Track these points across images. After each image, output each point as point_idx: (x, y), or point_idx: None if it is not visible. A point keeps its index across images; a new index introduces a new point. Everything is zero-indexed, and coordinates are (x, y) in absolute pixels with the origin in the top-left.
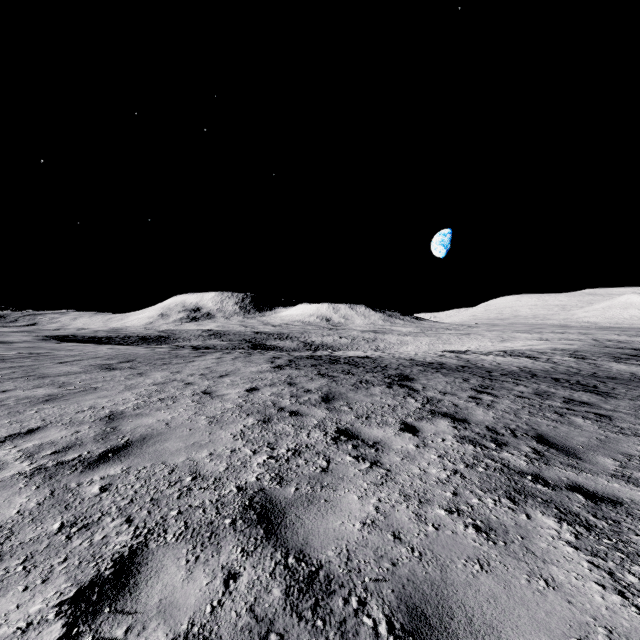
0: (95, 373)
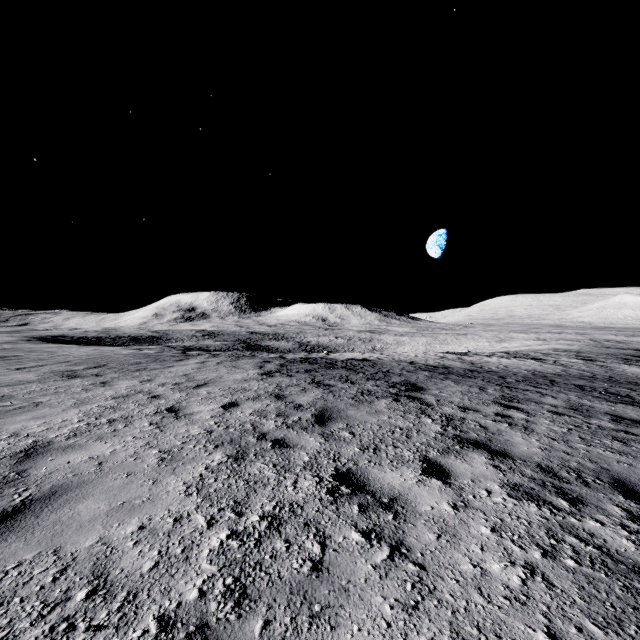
0: (50, 382)
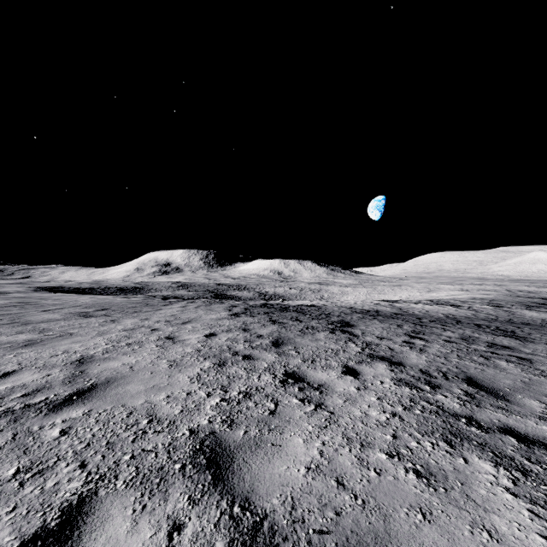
0: (73, 320)
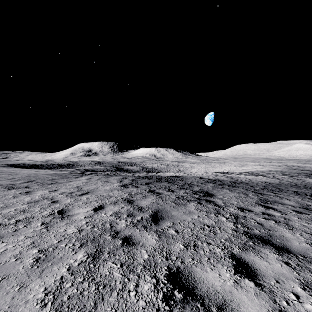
0: None
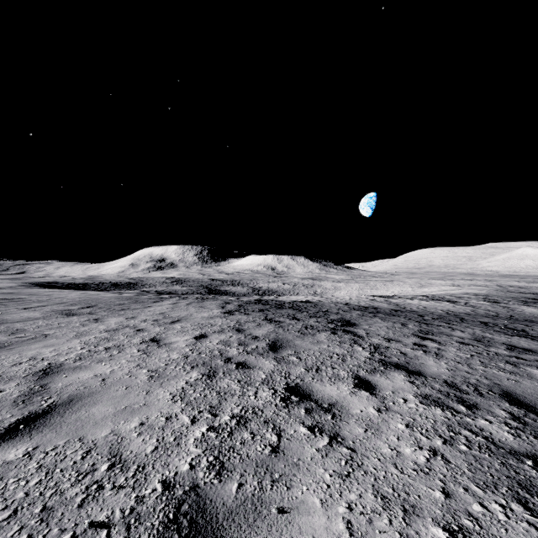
0: (53, 319)
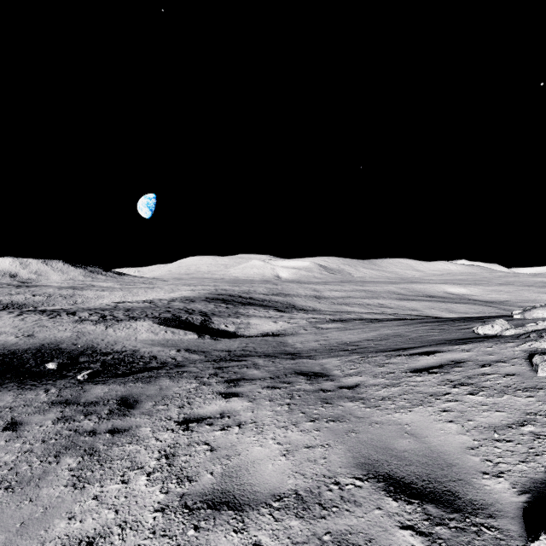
0: None
